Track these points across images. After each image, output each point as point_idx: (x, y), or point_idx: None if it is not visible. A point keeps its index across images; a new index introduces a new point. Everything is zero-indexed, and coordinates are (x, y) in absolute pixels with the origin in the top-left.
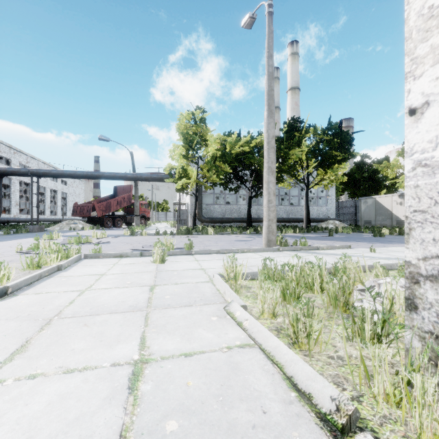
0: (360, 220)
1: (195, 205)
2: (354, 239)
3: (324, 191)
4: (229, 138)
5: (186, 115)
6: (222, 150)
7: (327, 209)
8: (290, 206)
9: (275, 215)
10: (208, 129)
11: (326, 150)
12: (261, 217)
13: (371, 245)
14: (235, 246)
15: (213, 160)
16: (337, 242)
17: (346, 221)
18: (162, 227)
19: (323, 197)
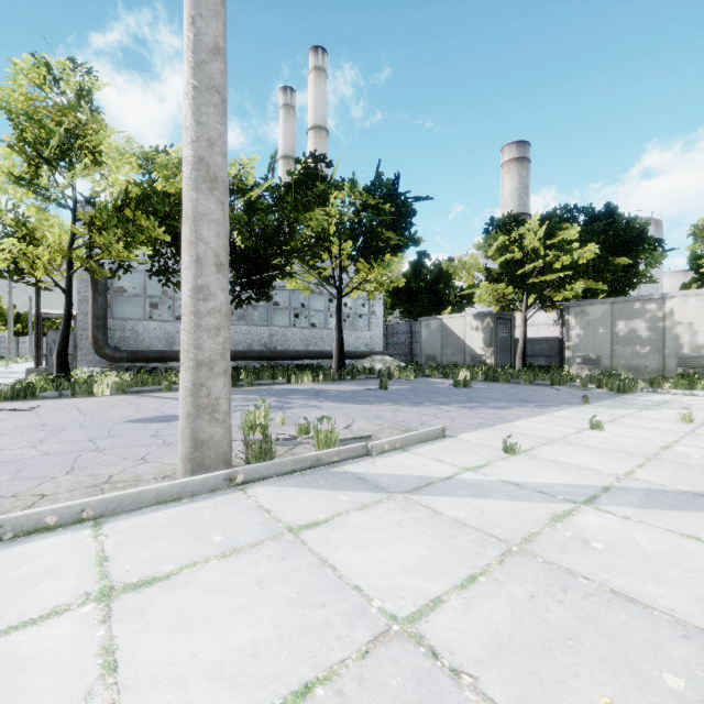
0: (420, 355)
1: (67, 317)
2: (429, 394)
3: (367, 305)
4: (163, 158)
5: (29, 67)
6: (148, 187)
7: (371, 336)
8: (311, 329)
9: (224, 346)
10: (100, 119)
11: (372, 224)
12: (254, 350)
13: (474, 415)
14: (84, 461)
15: (118, 206)
16: (402, 409)
17: (398, 356)
18: (11, 372)
19: (365, 316)
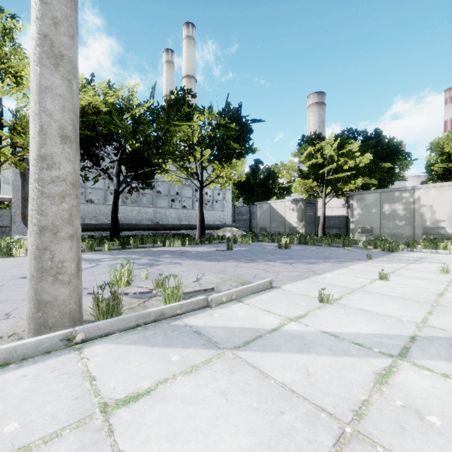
0: (256, 227)
1: None
2: (261, 254)
3: (221, 194)
4: None
5: None
6: None
7: (224, 214)
8: (183, 210)
9: (70, 213)
10: (19, 51)
11: (223, 137)
12: (142, 223)
13: (293, 269)
14: None
15: None
16: (241, 265)
17: (241, 228)
18: None
19: (220, 201)
